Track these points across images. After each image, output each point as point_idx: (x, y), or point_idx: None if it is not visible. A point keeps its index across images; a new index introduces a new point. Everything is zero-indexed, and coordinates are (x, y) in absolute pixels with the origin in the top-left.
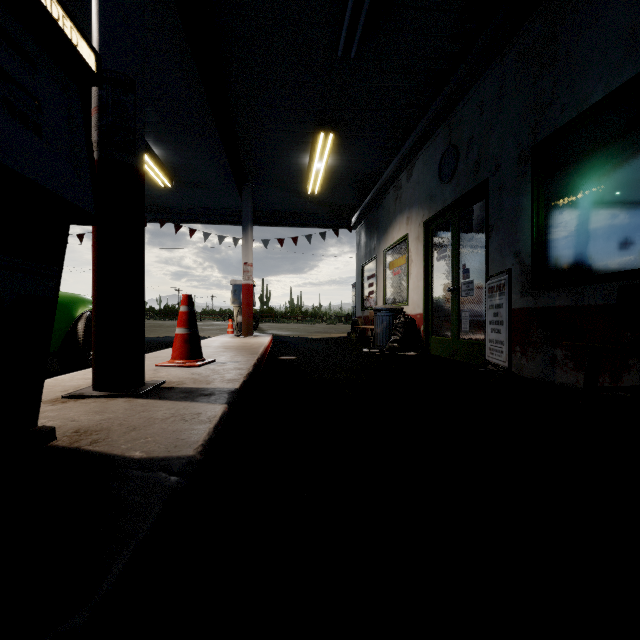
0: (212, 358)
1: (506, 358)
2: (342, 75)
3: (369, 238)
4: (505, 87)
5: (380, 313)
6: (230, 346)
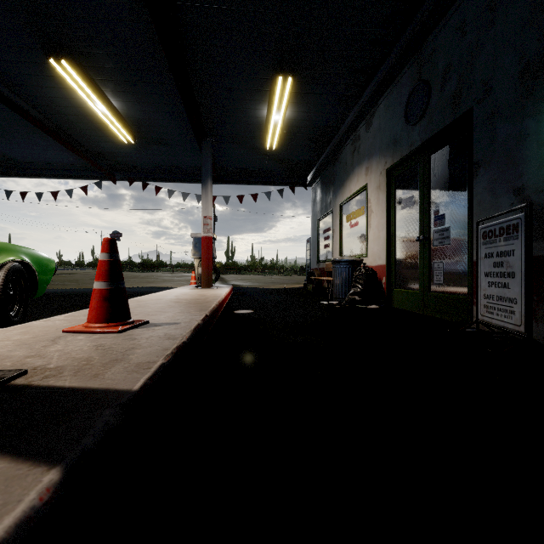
0: (150, 317)
1: (522, 321)
2: (303, 2)
3: (325, 193)
4: None
5: (339, 265)
6: (183, 299)
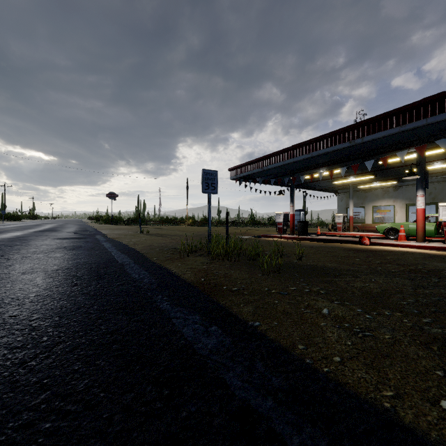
0: None
1: None
2: None
3: (356, 200)
4: (444, 188)
5: None
6: None
